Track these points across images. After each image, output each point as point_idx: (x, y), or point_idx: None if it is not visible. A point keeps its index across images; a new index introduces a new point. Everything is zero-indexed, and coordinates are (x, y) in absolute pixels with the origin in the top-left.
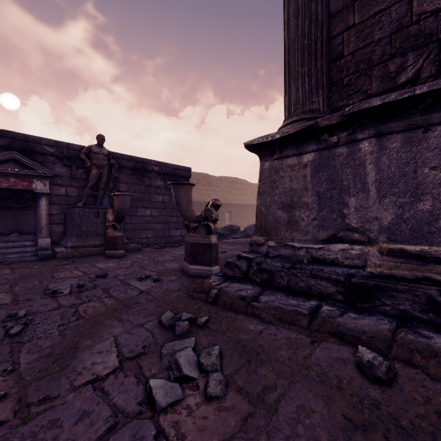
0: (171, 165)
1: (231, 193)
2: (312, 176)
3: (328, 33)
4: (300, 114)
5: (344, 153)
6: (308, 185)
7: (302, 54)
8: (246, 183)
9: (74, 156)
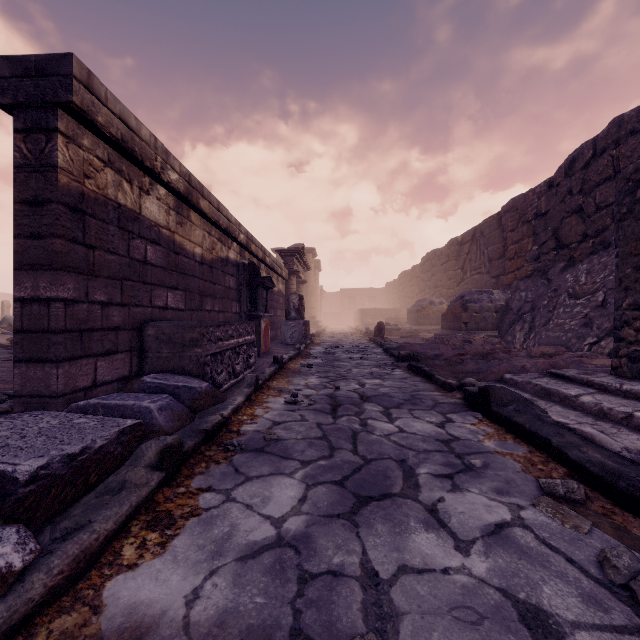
0: None
1: None
2: None
3: None
4: None
5: None
6: None
7: None
8: None
9: None
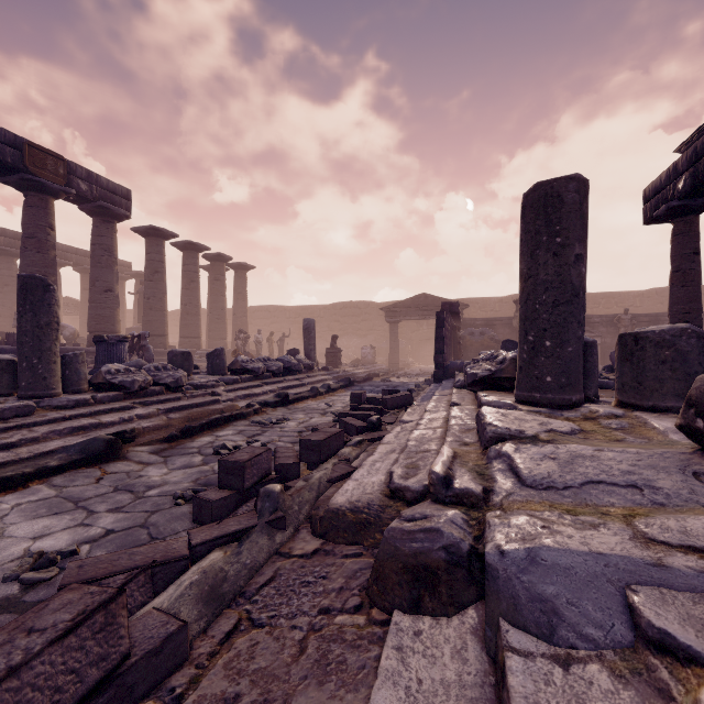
0: None
1: None
2: None
3: None
4: None
5: None
6: None
7: None
8: None
9: (609, 321)
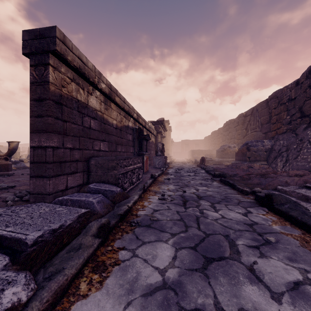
0: None
1: None
2: None
3: None
4: None
5: None
6: None
7: None
8: None
9: None
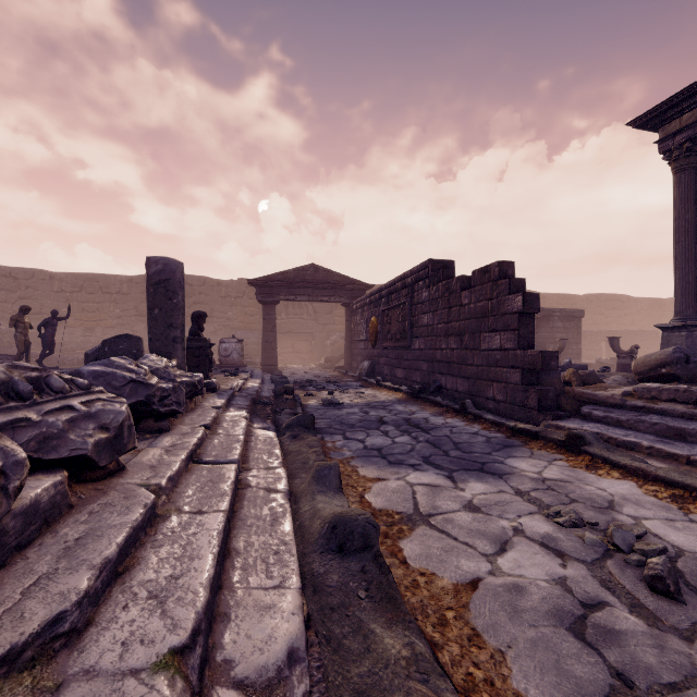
0: (568, 309)
1: (604, 316)
2: (685, 340)
3: (695, 283)
4: (680, 316)
5: (696, 334)
6: (683, 343)
7: (681, 294)
8: (628, 299)
9: None
